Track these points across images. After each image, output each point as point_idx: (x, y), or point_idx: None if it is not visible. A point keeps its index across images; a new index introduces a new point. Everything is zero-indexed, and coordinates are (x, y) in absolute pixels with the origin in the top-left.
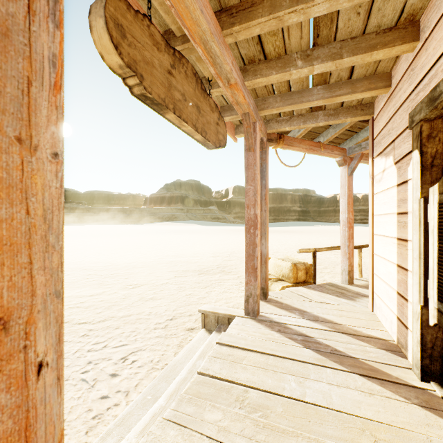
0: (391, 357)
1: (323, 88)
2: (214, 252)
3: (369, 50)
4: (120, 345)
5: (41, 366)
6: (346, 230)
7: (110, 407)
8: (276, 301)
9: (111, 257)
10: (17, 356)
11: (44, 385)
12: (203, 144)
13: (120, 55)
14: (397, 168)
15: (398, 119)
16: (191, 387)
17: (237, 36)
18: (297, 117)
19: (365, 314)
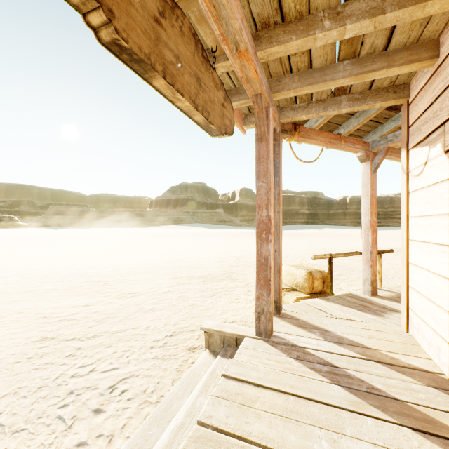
0: (447, 400)
1: (351, 63)
2: (220, 256)
3: None
4: (109, 369)
5: None
6: (369, 235)
7: None
8: (291, 316)
9: (113, 261)
10: None
11: None
12: (206, 128)
13: None
14: None
15: None
16: (187, 446)
17: None
18: (316, 103)
19: (399, 335)
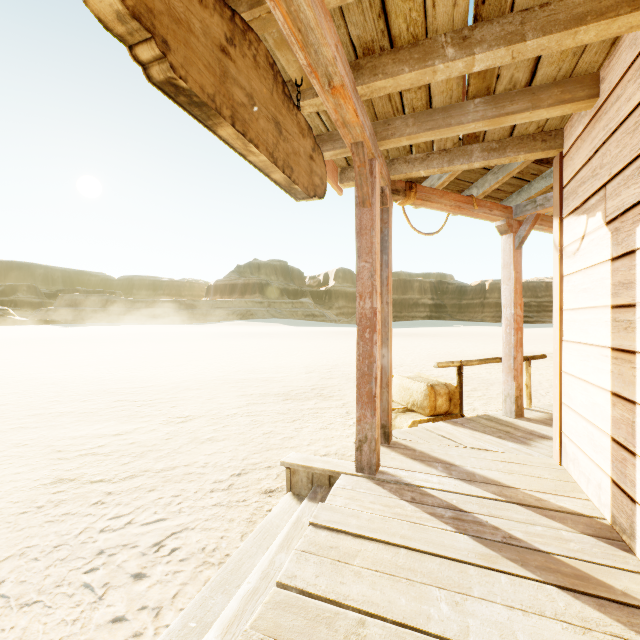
0: (606, 551)
1: (484, 102)
2: (307, 365)
3: (572, 24)
4: (153, 521)
5: None
6: (511, 334)
7: (126, 639)
8: (405, 446)
9: (154, 373)
10: None
11: None
12: (288, 190)
13: None
14: (612, 231)
15: (614, 148)
16: (264, 614)
17: None
18: (438, 154)
19: (550, 469)
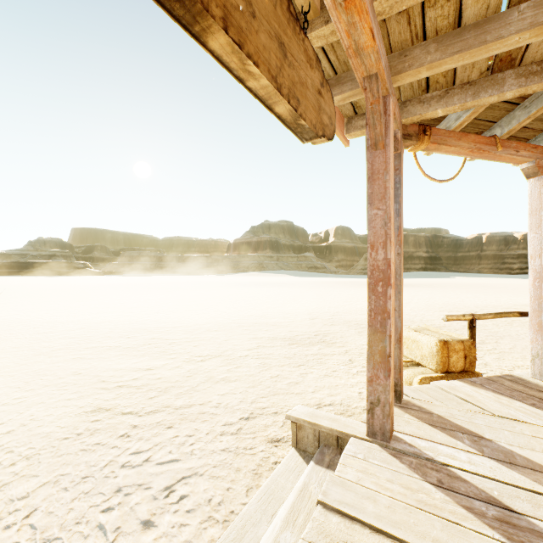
0: None
1: (534, 6)
2: (310, 312)
3: None
4: (167, 461)
5: None
6: (542, 287)
7: None
8: (419, 408)
9: (183, 315)
10: None
11: None
12: (293, 128)
13: None
14: None
15: None
16: None
17: None
18: (460, 88)
19: None
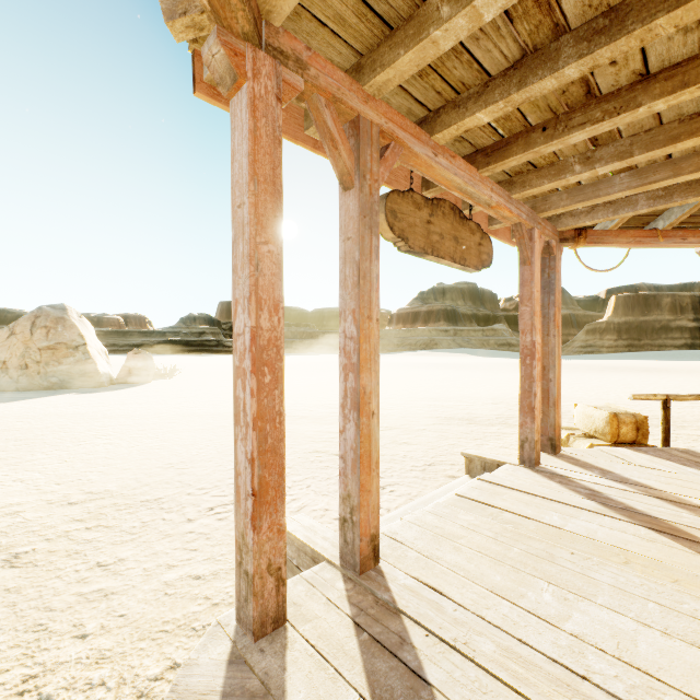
0: None
1: (629, 176)
2: (494, 397)
3: (669, 142)
4: None
5: (373, 413)
6: None
7: None
8: (570, 457)
9: None
10: (367, 405)
11: (374, 422)
12: (463, 270)
13: (393, 232)
14: None
15: None
16: (448, 501)
17: (494, 170)
18: (603, 206)
19: None
